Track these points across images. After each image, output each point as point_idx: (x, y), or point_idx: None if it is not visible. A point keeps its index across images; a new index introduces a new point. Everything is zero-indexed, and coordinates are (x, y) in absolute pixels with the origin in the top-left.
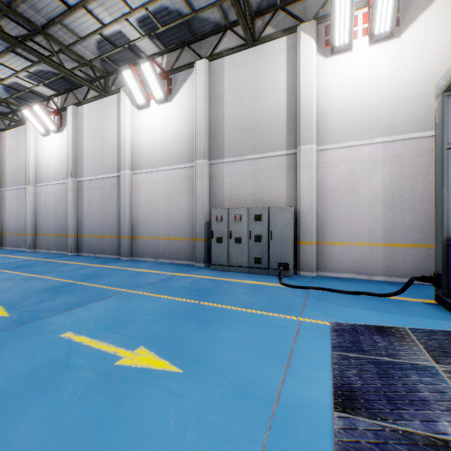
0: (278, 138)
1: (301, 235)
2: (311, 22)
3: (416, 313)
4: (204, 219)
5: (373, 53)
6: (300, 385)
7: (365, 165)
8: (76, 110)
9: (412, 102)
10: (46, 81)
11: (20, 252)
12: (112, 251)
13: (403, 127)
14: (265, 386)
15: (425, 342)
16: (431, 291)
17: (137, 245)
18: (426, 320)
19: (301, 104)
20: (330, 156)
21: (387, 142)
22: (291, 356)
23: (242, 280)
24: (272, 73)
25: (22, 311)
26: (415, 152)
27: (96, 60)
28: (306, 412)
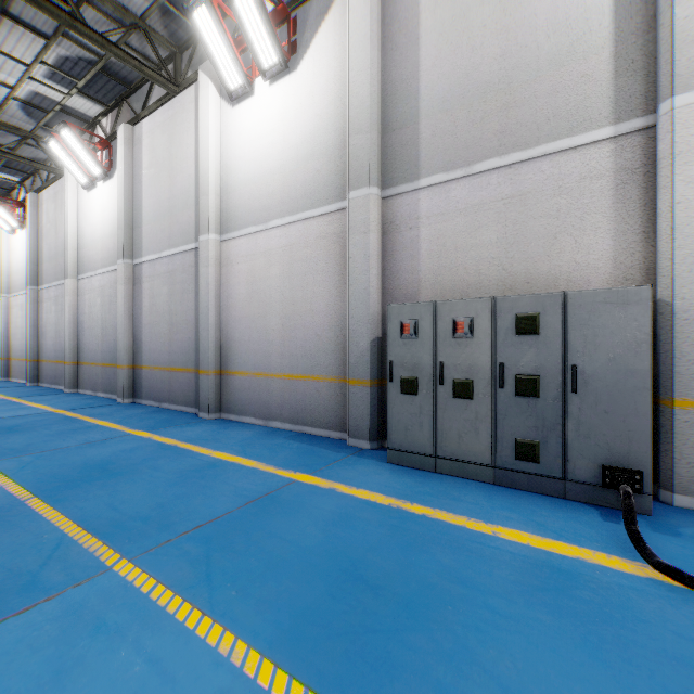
0: (584, 94)
1: (676, 377)
2: None
3: None
4: (368, 332)
5: None
6: None
7: None
8: (131, 132)
9: None
10: (81, 82)
11: (52, 394)
12: (187, 398)
13: None
14: None
15: None
16: None
17: (229, 389)
18: None
19: None
20: None
21: None
22: None
23: (488, 521)
24: None
25: None
26: None
27: (151, 13)
28: None
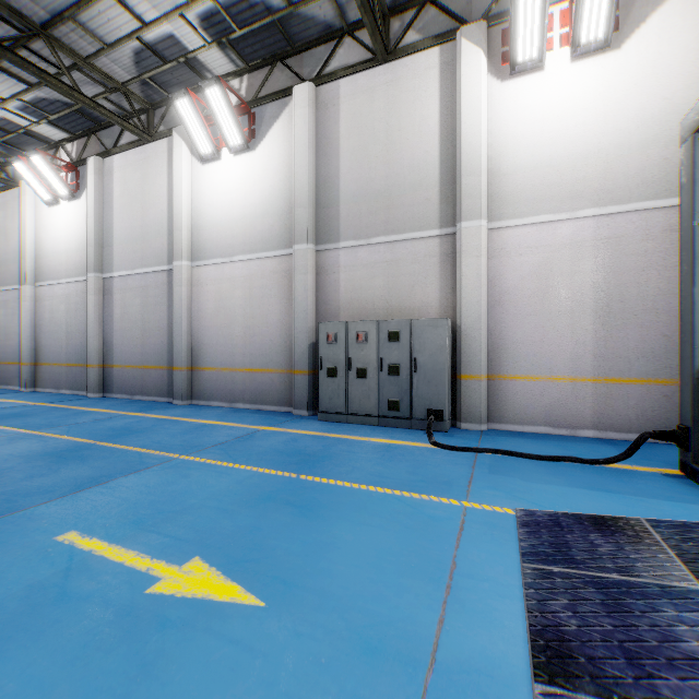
0: (426, 209)
1: (463, 364)
2: (479, 24)
3: (653, 492)
4: (307, 339)
5: (578, 74)
6: (471, 629)
7: (564, 252)
8: (102, 163)
9: (639, 153)
10: (53, 116)
11: (11, 393)
12: (160, 390)
13: (625, 193)
14: (410, 632)
15: (678, 544)
16: (671, 454)
17: (199, 381)
18: (671, 505)
19: (464, 155)
20: (508, 238)
21: (600, 216)
22: (453, 572)
23: (368, 437)
24: (416, 106)
25: None
26: (644, 232)
27: (133, 82)
28: (485, 684)
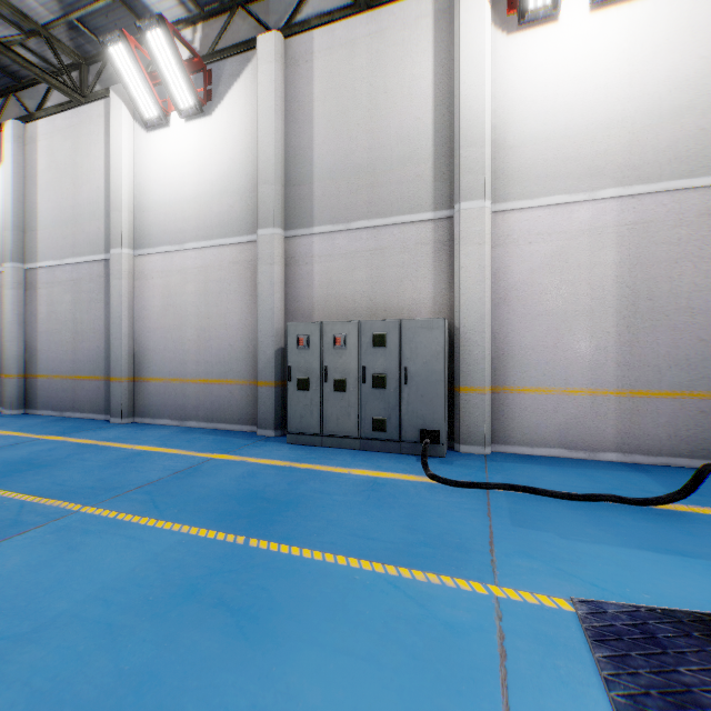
0: (418, 188)
1: (462, 374)
2: None
3: None
4: (273, 344)
5: (598, 27)
6: None
7: (582, 240)
8: (24, 130)
9: (671, 122)
10: None
11: None
12: (95, 405)
13: (654, 170)
14: None
15: None
16: None
17: (143, 394)
18: None
19: (463, 122)
20: (516, 222)
21: (625, 198)
22: None
23: (348, 467)
24: (406, 63)
25: None
26: (677, 217)
27: (57, 26)
28: None
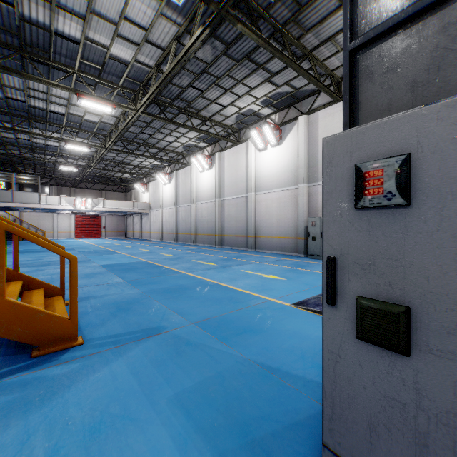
0: None
1: None
2: None
3: None
4: (303, 224)
5: None
6: None
7: None
8: (220, 154)
9: None
10: (205, 140)
11: (189, 245)
12: (242, 245)
13: None
14: (315, 284)
15: None
16: None
17: (258, 242)
18: None
19: None
20: None
21: None
22: None
23: None
24: None
25: (220, 264)
26: None
27: (234, 124)
28: None
